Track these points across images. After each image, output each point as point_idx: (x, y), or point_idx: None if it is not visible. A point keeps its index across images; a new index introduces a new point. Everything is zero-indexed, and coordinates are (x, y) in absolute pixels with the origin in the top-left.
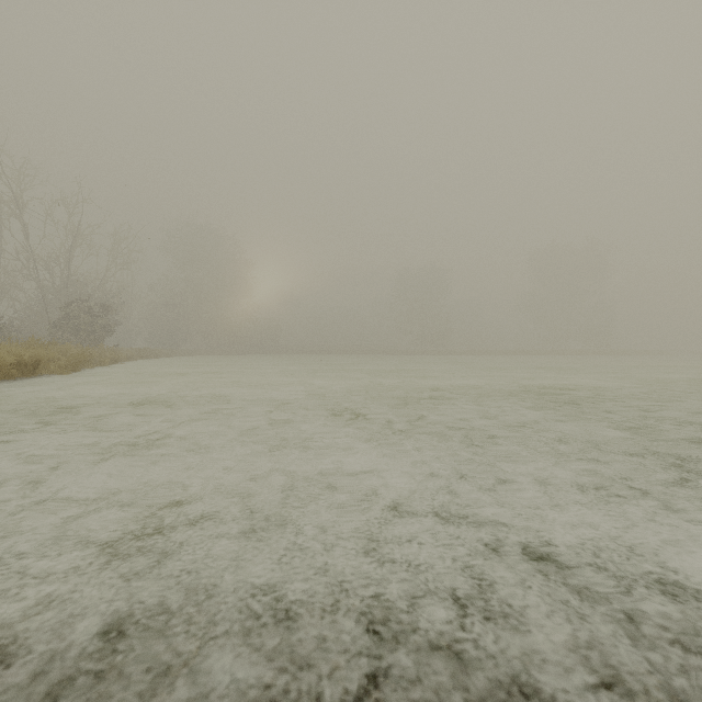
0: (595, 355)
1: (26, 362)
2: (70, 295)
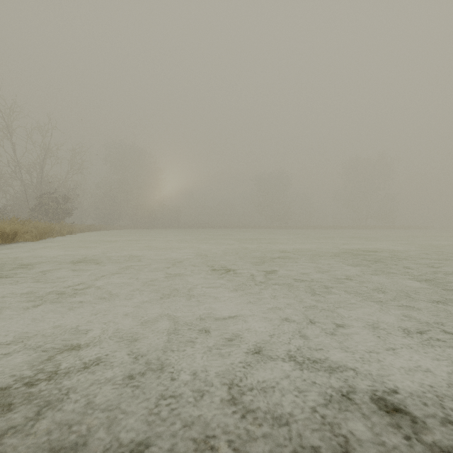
0: (384, 229)
1: (8, 233)
2: (43, 190)
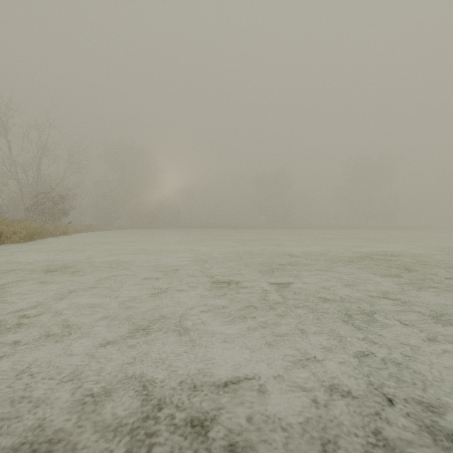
0: (387, 229)
1: None
2: (39, 189)
